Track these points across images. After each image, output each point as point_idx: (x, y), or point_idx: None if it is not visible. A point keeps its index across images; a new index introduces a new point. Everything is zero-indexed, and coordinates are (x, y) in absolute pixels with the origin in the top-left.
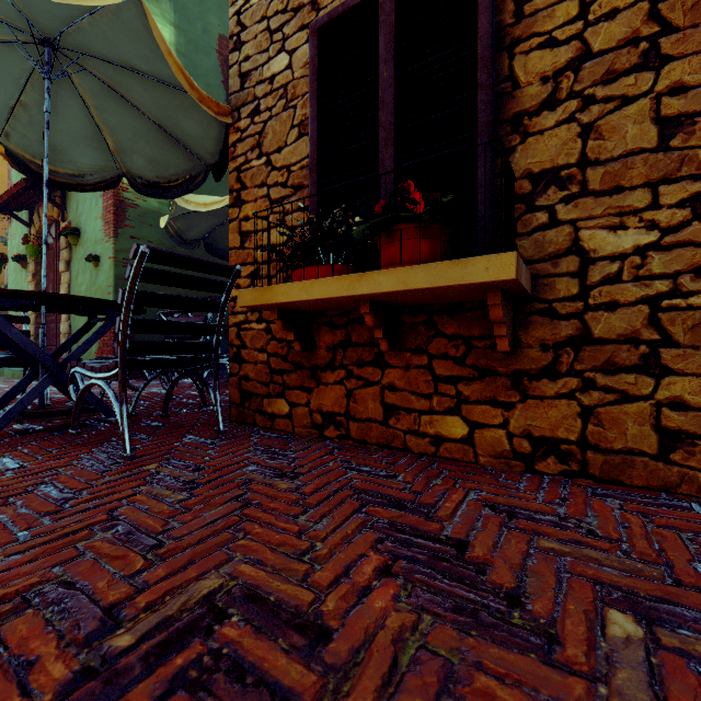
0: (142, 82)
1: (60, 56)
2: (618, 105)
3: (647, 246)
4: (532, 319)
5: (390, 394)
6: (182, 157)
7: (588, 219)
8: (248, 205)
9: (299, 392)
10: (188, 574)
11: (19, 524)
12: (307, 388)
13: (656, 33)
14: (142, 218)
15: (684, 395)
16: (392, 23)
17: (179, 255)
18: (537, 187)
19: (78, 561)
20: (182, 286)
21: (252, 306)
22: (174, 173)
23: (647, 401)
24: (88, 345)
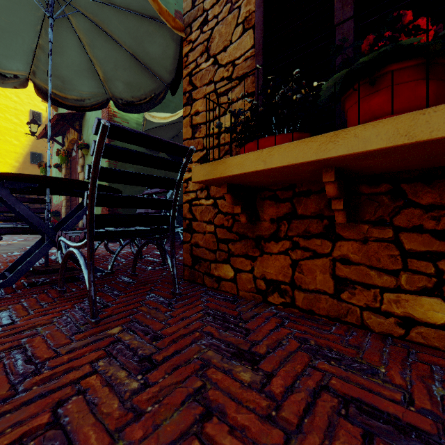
0: (118, 15)
1: (61, 2)
2: None
3: None
4: None
5: (342, 267)
6: (148, 79)
7: None
8: (197, 102)
9: (243, 260)
10: None
11: None
12: (250, 256)
13: None
14: None
15: None
16: None
17: (138, 132)
18: None
19: None
20: (142, 164)
21: (205, 180)
22: (143, 93)
23: None
24: (78, 218)
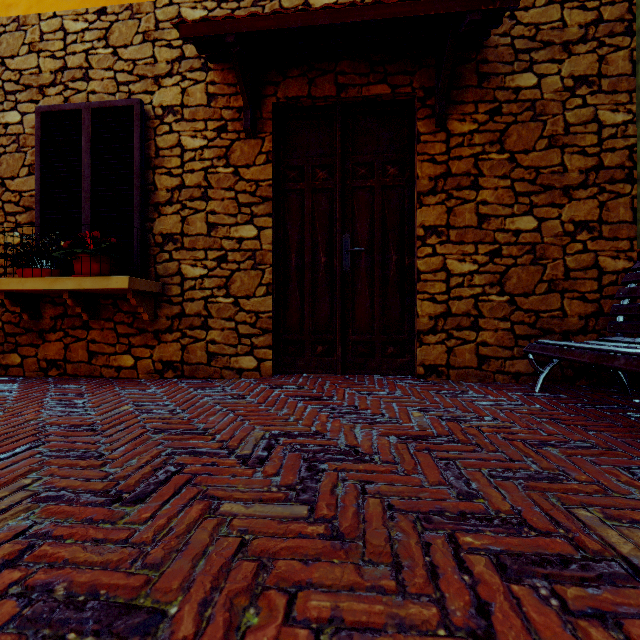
0: None
1: None
2: (195, 212)
3: (204, 275)
4: (163, 304)
5: (93, 345)
6: None
7: (184, 260)
8: None
9: (29, 348)
10: None
11: None
12: (35, 345)
13: (207, 186)
14: None
15: (215, 338)
16: (90, 132)
17: None
18: (165, 241)
19: None
20: None
21: None
22: None
23: (204, 341)
24: None
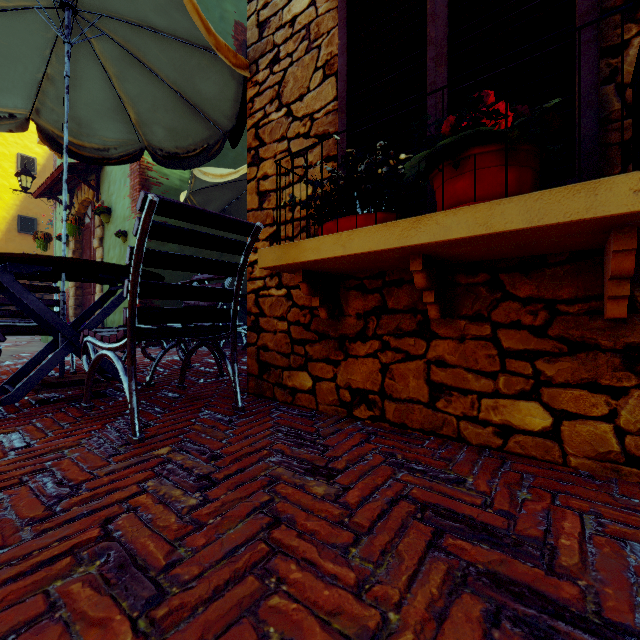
0: (160, 42)
1: (81, 21)
2: None
3: None
4: None
5: (438, 371)
6: (200, 125)
7: None
8: (266, 162)
9: (324, 365)
10: None
11: None
12: (333, 360)
13: None
14: (165, 195)
15: None
16: None
17: (192, 208)
18: None
19: (40, 626)
20: (197, 245)
21: (274, 266)
22: (192, 143)
23: None
24: (106, 313)
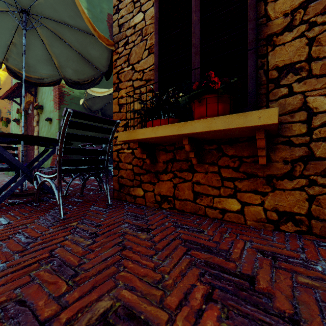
0: (71, 31)
1: (31, 18)
2: None
3: None
4: (278, 146)
5: (197, 186)
6: (90, 69)
7: (312, 91)
8: (122, 90)
9: (148, 185)
10: (92, 296)
11: (1, 258)
12: (152, 182)
13: None
14: (72, 100)
15: None
16: None
17: (88, 114)
18: (281, 74)
19: (29, 285)
20: (89, 130)
21: (125, 140)
22: (86, 77)
23: None
24: (44, 161)
